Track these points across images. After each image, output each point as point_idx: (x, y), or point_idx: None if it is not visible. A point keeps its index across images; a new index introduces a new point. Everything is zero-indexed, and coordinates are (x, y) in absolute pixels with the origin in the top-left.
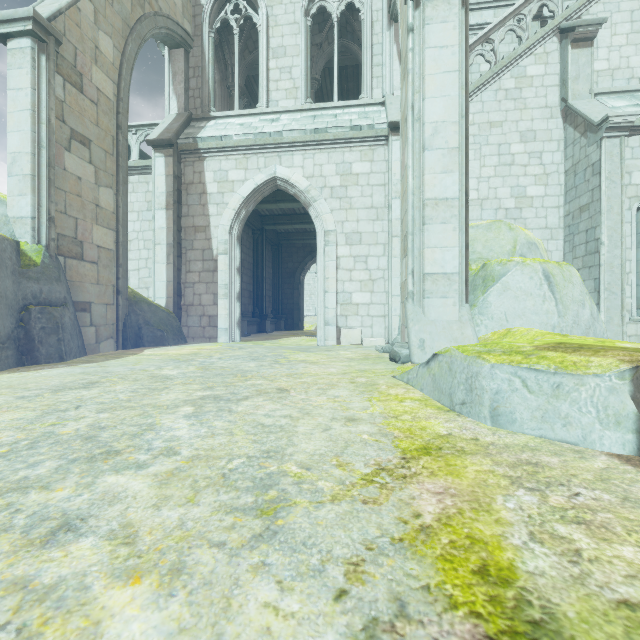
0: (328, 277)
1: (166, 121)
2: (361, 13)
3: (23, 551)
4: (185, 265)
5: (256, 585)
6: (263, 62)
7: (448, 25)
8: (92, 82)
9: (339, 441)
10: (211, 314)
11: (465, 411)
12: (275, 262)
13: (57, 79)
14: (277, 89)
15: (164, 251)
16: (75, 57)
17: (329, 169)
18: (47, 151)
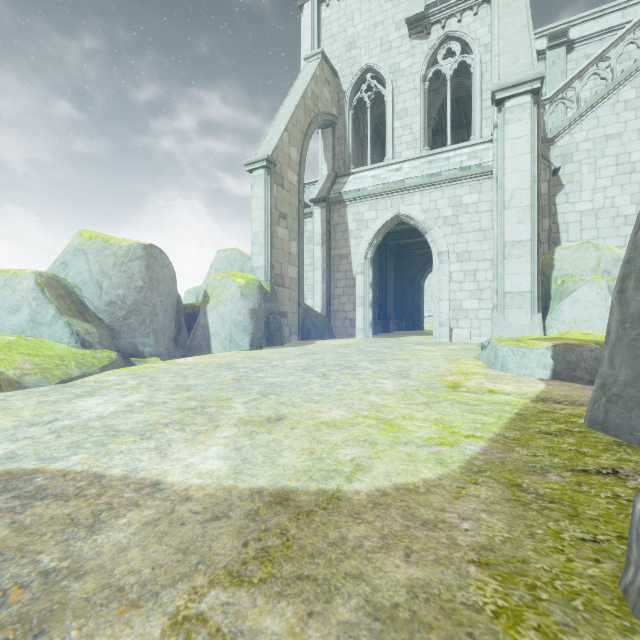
0: (441, 288)
1: (320, 182)
2: (471, 68)
3: (351, 375)
4: (333, 283)
5: (403, 380)
6: (389, 125)
7: (522, 122)
8: (287, 179)
9: (429, 370)
10: (351, 318)
11: (493, 367)
12: (397, 270)
13: (274, 186)
14: (400, 143)
15: (320, 274)
16: (281, 169)
17: (442, 203)
18: (270, 228)
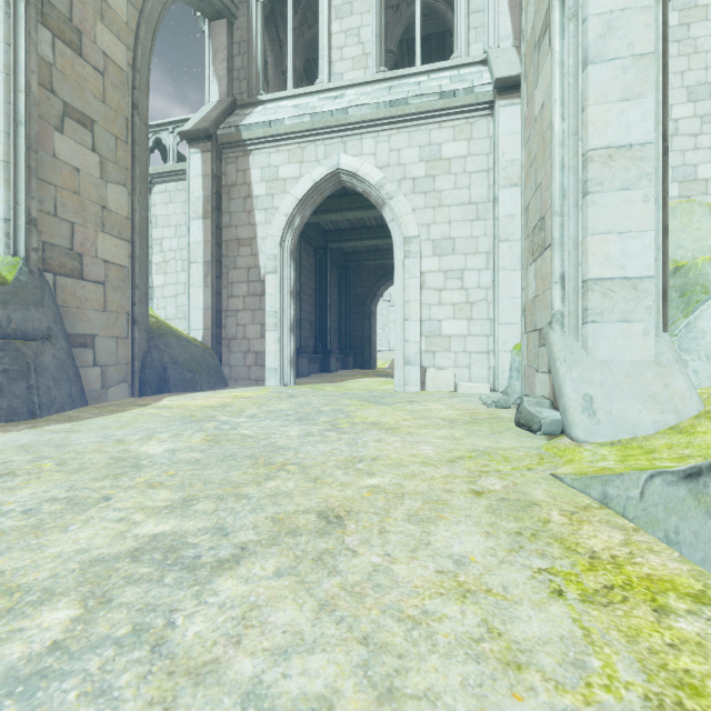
0: (409, 300)
1: (204, 110)
2: None
3: None
4: (226, 288)
5: None
6: (323, 25)
7: None
8: (96, 44)
9: None
10: (258, 350)
11: None
12: (342, 287)
13: (43, 33)
14: (341, 58)
15: (201, 271)
16: (70, 7)
17: (410, 154)
18: (27, 129)
